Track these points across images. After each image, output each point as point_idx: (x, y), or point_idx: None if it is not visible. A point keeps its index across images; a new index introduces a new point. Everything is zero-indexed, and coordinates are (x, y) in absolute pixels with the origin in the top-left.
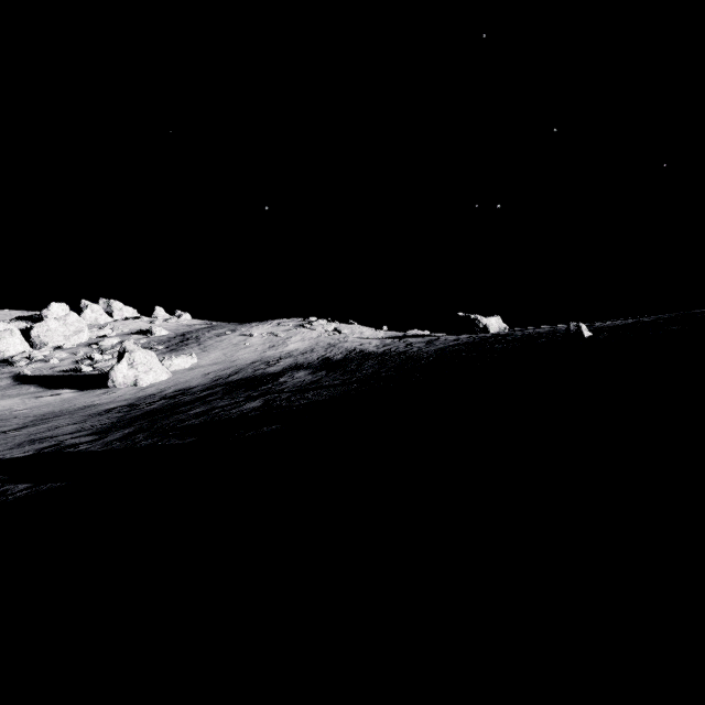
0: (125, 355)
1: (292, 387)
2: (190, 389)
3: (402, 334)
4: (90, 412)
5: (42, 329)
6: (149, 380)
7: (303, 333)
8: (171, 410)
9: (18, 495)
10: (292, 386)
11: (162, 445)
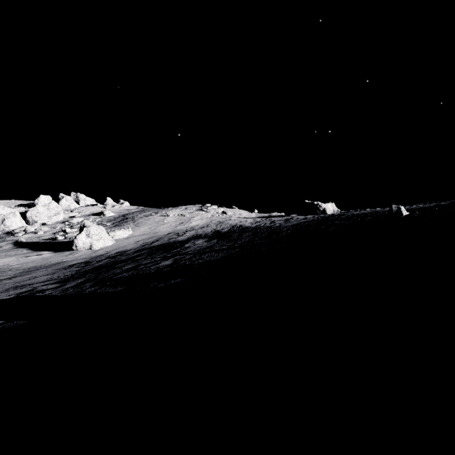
0: (84, 228)
1: (193, 250)
2: (126, 251)
3: (267, 215)
4: (59, 267)
5: (34, 212)
6: (99, 245)
7: (202, 214)
8: (111, 266)
9: None
10: (193, 249)
11: (100, 292)
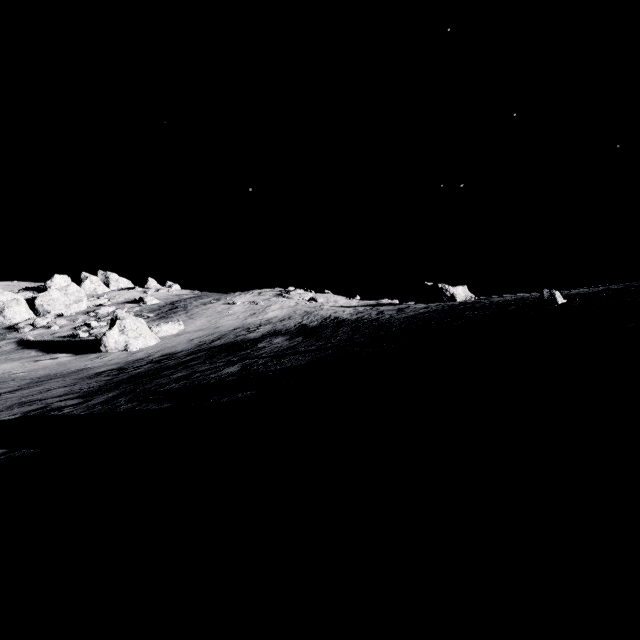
0: (116, 322)
1: (269, 352)
2: (175, 354)
3: (374, 302)
4: (82, 375)
5: (45, 299)
6: (138, 345)
7: (282, 301)
8: (155, 374)
9: None
10: (270, 351)
11: (139, 410)
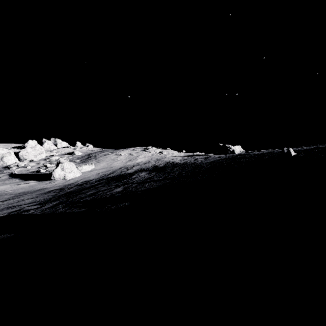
0: (59, 164)
1: (138, 180)
2: (89, 181)
3: (192, 154)
4: (41, 192)
5: (24, 152)
6: (71, 176)
7: (145, 153)
8: (78, 192)
9: None
10: (138, 180)
11: (68, 212)
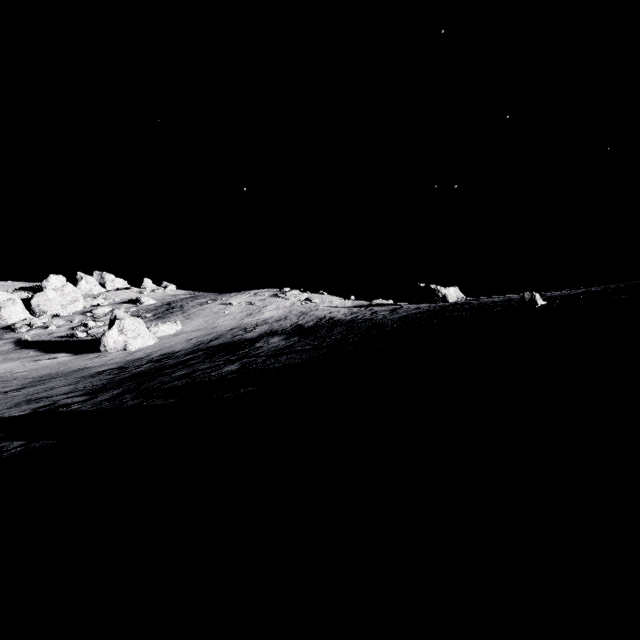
0: (115, 322)
1: (267, 351)
2: (174, 353)
3: (368, 303)
4: (83, 374)
5: (41, 299)
6: (137, 345)
7: (278, 302)
8: (156, 372)
9: (12, 451)
10: (267, 350)
11: (147, 405)
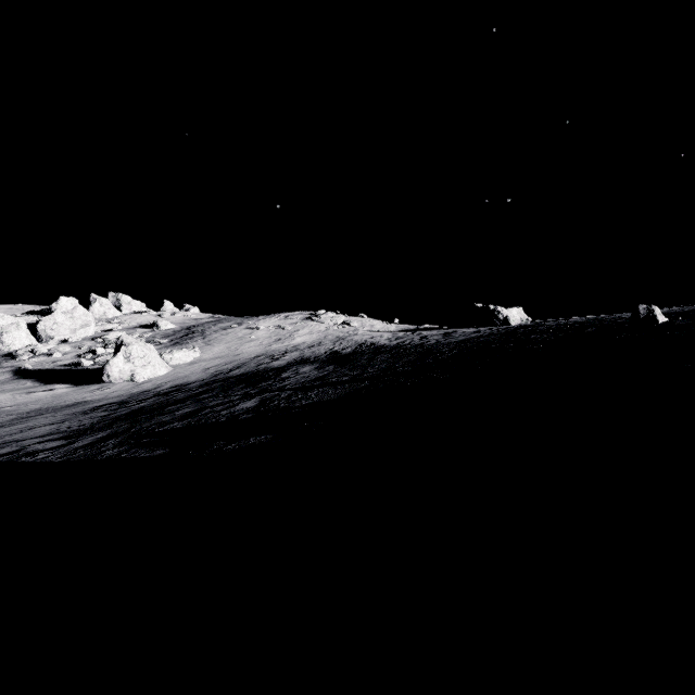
0: (121, 348)
1: (294, 383)
2: (186, 385)
3: (415, 327)
4: (76, 410)
5: (48, 323)
6: (146, 375)
7: (311, 326)
8: (158, 409)
9: None
10: (295, 382)
11: (124, 458)
